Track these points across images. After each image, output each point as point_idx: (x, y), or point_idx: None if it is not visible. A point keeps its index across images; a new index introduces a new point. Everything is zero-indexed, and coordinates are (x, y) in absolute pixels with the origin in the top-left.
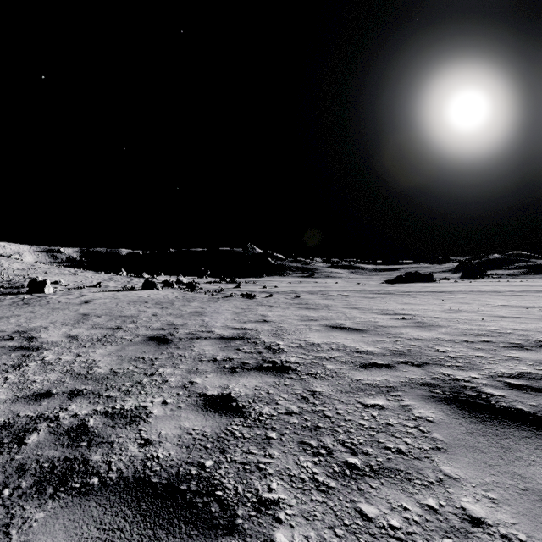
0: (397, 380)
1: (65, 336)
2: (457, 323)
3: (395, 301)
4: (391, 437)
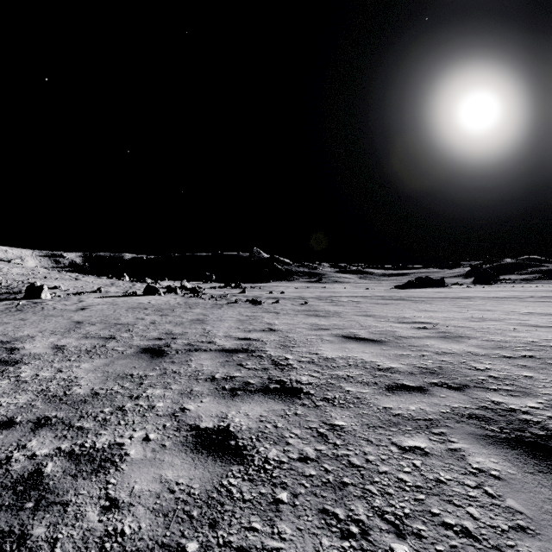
0: (436, 410)
1: (51, 347)
2: (487, 334)
3: (410, 308)
4: (448, 504)
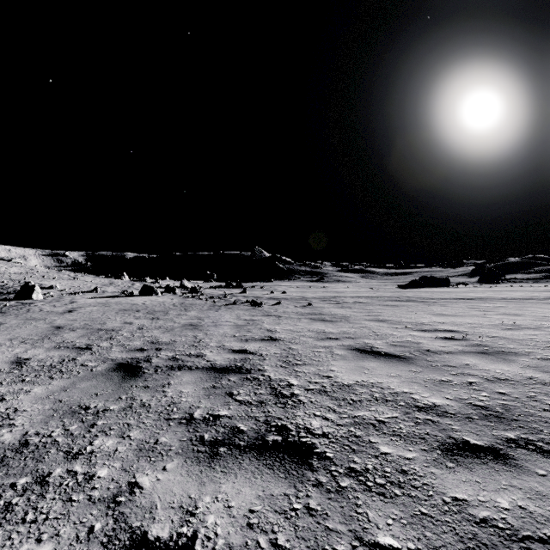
0: (549, 512)
1: (11, 361)
2: (538, 349)
3: (424, 311)
4: None
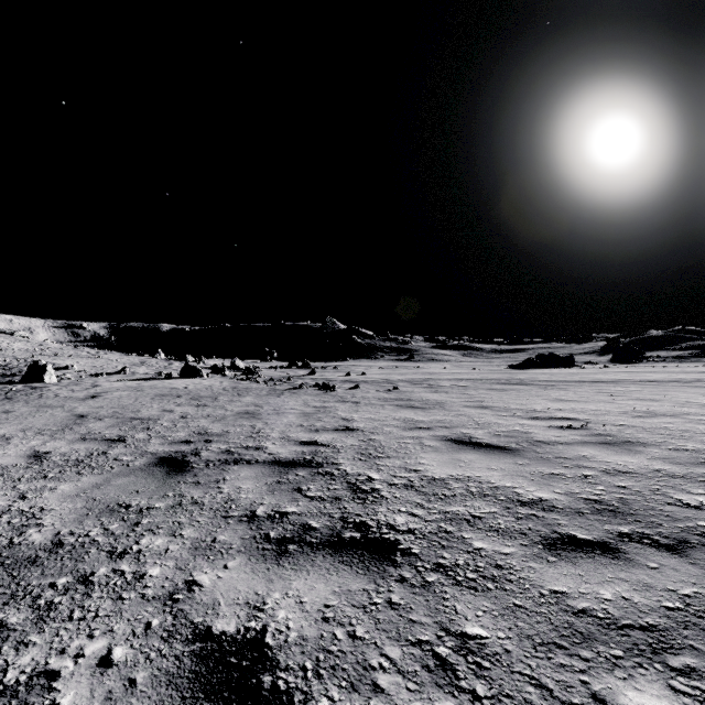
0: (655, 602)
1: (27, 455)
2: (671, 439)
3: (539, 396)
4: None
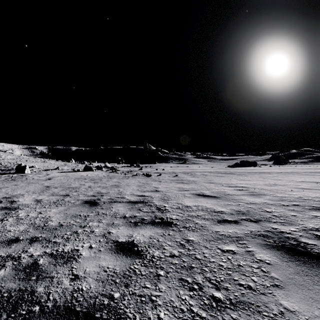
0: (242, 232)
1: (34, 200)
2: (276, 193)
3: (235, 178)
4: (243, 276)
